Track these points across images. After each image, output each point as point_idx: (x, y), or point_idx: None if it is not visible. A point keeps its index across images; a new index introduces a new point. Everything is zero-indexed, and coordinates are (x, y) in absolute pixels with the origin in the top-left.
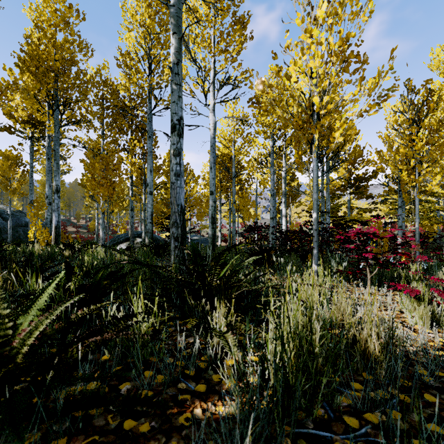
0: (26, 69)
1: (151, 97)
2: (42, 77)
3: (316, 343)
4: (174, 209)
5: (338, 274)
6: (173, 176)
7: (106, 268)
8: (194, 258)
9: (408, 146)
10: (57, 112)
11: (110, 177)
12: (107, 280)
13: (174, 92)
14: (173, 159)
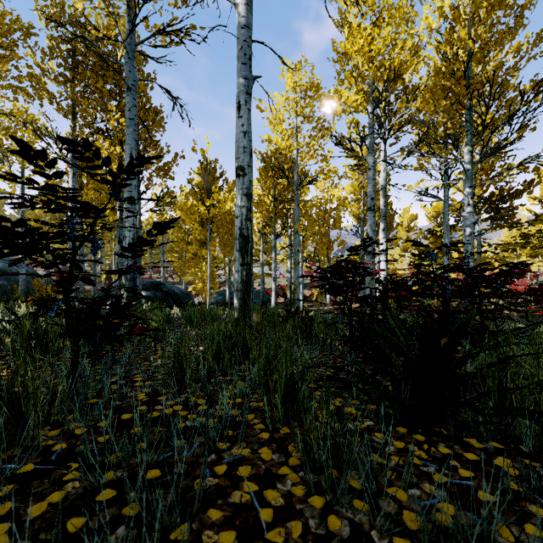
0: None
1: None
2: None
3: None
4: None
5: None
6: None
7: None
8: None
9: None
10: None
11: None
12: None
13: None
14: None
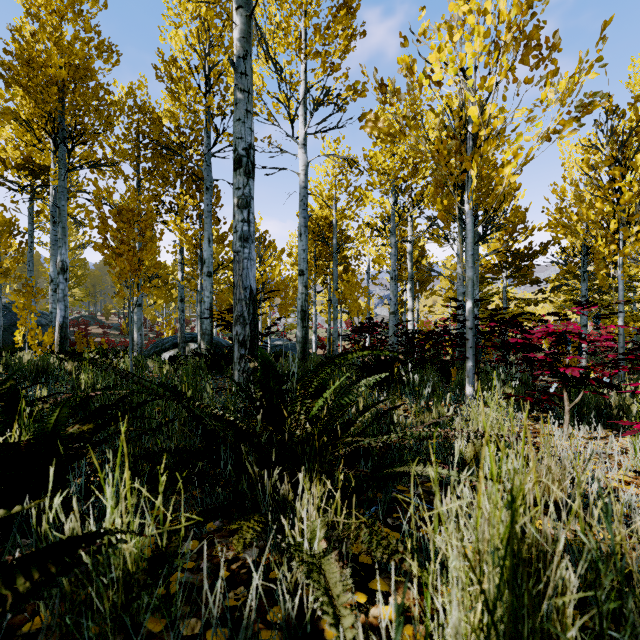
0: (13, 79)
1: (209, 127)
2: (38, 92)
3: (566, 614)
4: (239, 294)
5: (505, 400)
6: (237, 241)
7: (64, 405)
8: (264, 379)
9: (610, 199)
10: (64, 148)
11: (134, 243)
12: (89, 424)
13: (239, 104)
14: (237, 213)
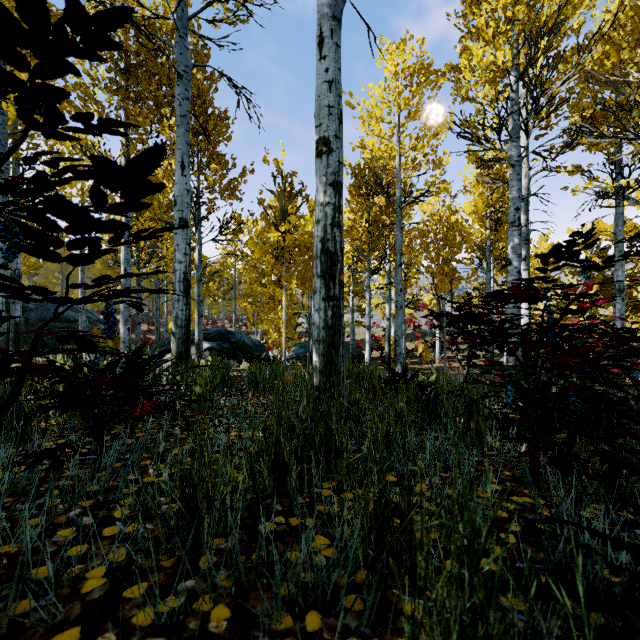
0: None
1: None
2: None
3: None
4: None
5: None
6: None
7: None
8: None
9: None
10: None
11: None
12: None
13: None
14: None
